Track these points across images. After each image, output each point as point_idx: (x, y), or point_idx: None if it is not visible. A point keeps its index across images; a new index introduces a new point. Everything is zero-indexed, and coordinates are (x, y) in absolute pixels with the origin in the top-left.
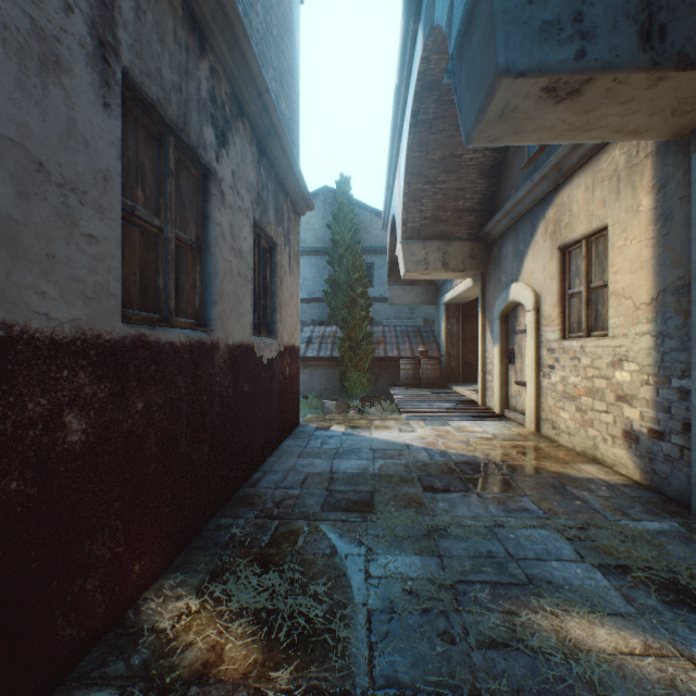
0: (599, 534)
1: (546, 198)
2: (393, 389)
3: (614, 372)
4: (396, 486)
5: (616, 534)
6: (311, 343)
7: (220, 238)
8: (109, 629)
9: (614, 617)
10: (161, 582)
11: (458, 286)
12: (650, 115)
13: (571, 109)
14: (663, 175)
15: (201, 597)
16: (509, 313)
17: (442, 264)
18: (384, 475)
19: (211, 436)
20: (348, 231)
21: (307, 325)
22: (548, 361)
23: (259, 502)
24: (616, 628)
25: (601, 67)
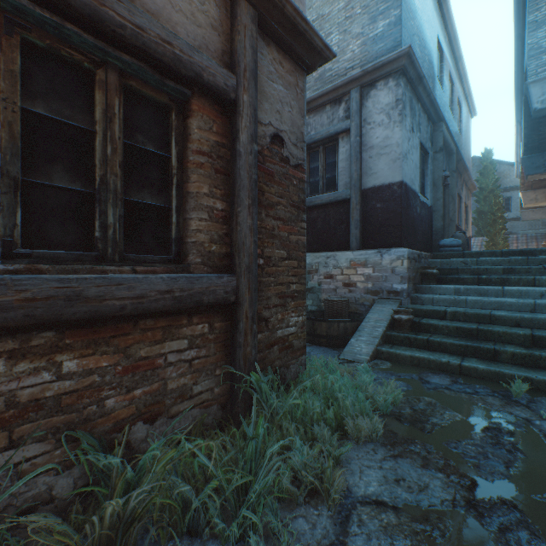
0: None
1: None
2: None
3: None
4: None
5: None
6: None
7: (461, 210)
8: None
9: None
10: None
11: None
12: None
13: None
14: None
15: None
16: None
17: (545, 199)
18: None
19: None
20: (490, 180)
21: None
22: None
23: None
24: None
25: None
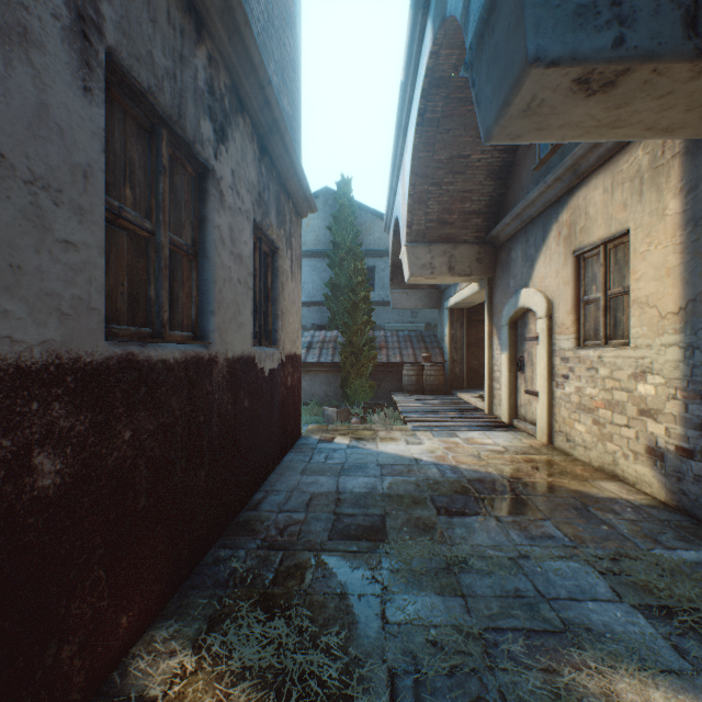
0: (634, 566)
1: (559, 200)
2: (396, 396)
3: (637, 384)
4: (408, 509)
5: (652, 567)
6: (312, 348)
7: (218, 242)
8: (90, 698)
9: (669, 675)
10: (152, 632)
11: (463, 290)
12: (687, 111)
13: (602, 103)
14: (693, 176)
15: (198, 653)
16: (518, 319)
17: (448, 268)
18: (394, 495)
19: (209, 460)
20: (349, 233)
21: (307, 329)
22: (562, 371)
23: (261, 529)
24: (672, 690)
25: (642, 56)
